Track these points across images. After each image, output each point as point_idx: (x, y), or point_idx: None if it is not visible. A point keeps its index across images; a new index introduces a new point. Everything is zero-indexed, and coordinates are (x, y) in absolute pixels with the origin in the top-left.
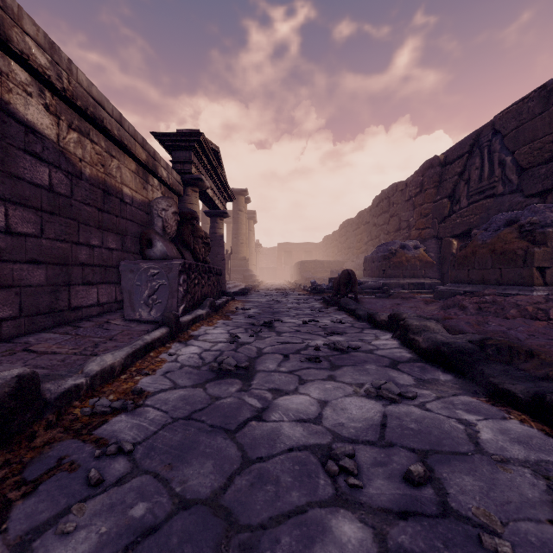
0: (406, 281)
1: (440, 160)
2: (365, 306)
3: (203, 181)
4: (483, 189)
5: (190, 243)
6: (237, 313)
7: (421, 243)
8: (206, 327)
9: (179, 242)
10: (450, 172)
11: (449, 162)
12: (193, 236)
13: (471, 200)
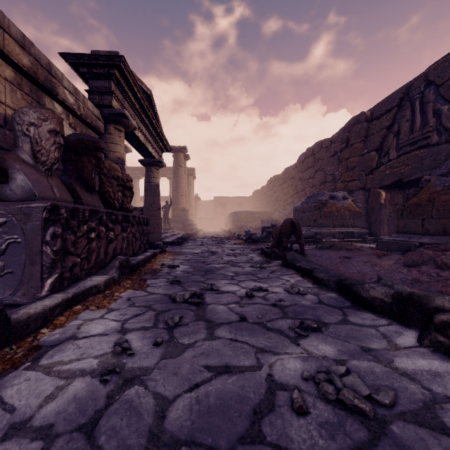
0: (336, 230)
1: (366, 116)
2: (310, 259)
3: (128, 118)
4: (415, 140)
5: (93, 182)
6: (159, 273)
7: (347, 194)
8: (90, 314)
9: (76, 180)
10: (377, 126)
11: (376, 118)
12: (104, 176)
13: (401, 152)
